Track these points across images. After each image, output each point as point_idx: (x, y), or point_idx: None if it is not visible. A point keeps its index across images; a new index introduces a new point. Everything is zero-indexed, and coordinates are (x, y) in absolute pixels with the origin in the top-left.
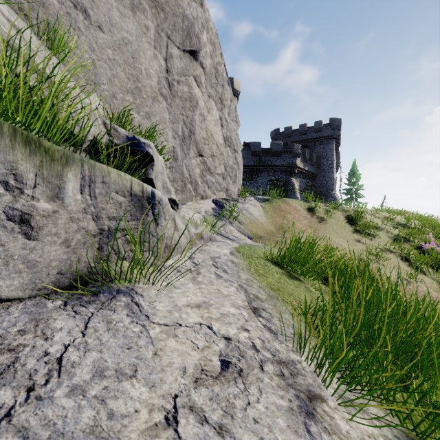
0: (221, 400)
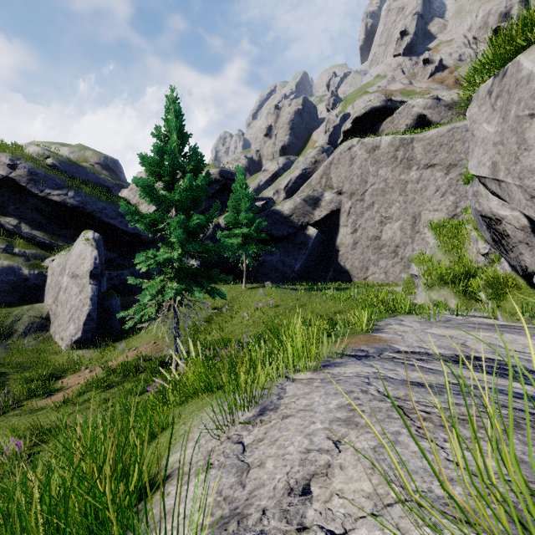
0: (309, 465)
